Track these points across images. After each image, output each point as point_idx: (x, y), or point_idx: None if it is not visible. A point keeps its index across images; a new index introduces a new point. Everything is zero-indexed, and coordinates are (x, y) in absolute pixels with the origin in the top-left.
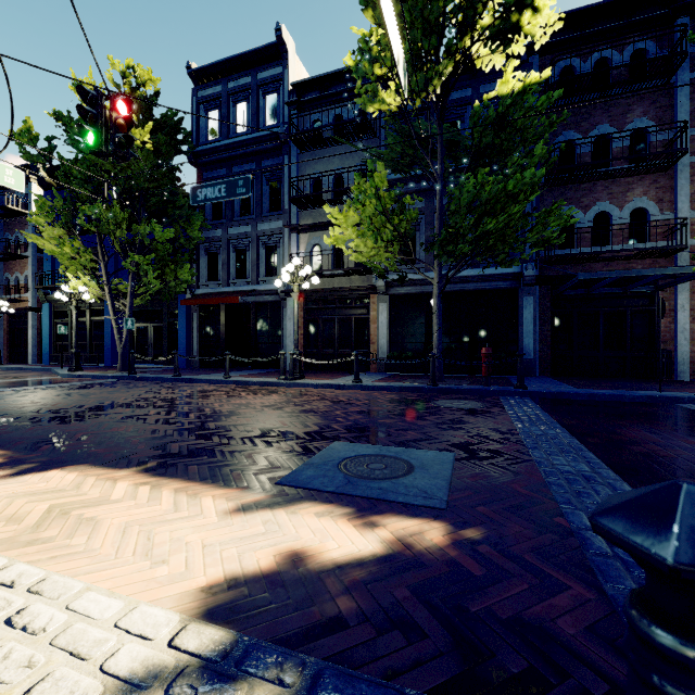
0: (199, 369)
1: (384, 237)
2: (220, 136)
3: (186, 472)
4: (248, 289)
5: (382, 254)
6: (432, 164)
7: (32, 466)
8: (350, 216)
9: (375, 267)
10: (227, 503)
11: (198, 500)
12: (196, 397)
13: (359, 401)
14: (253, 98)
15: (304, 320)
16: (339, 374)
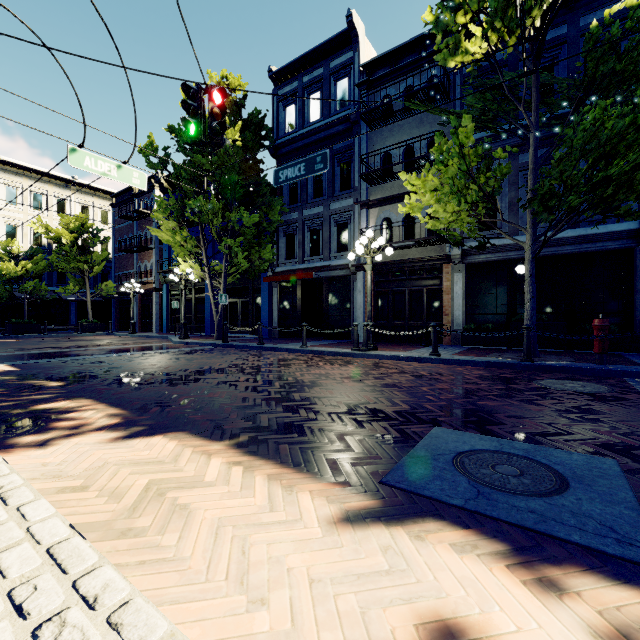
0: (278, 339)
1: (468, 198)
2: (296, 127)
3: (277, 453)
4: (321, 265)
5: (464, 218)
6: (525, 112)
7: (141, 429)
8: (428, 181)
9: (450, 235)
10: (328, 505)
11: (294, 495)
12: (278, 366)
13: (444, 376)
14: (325, 86)
15: (374, 293)
16: (410, 345)
